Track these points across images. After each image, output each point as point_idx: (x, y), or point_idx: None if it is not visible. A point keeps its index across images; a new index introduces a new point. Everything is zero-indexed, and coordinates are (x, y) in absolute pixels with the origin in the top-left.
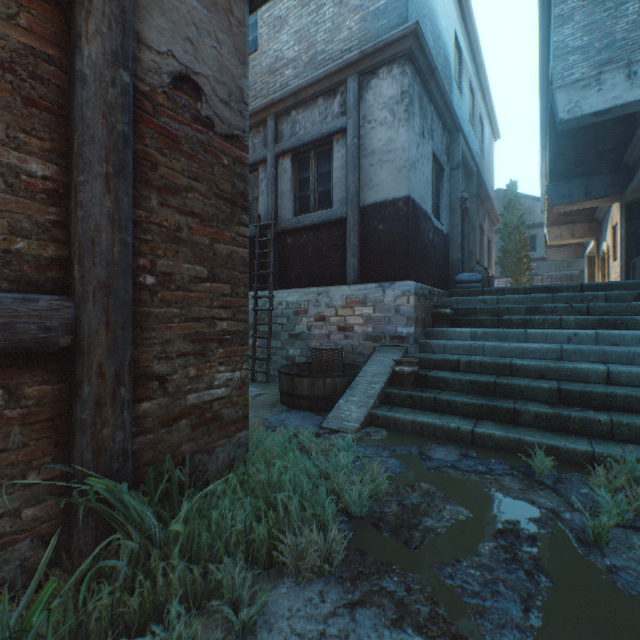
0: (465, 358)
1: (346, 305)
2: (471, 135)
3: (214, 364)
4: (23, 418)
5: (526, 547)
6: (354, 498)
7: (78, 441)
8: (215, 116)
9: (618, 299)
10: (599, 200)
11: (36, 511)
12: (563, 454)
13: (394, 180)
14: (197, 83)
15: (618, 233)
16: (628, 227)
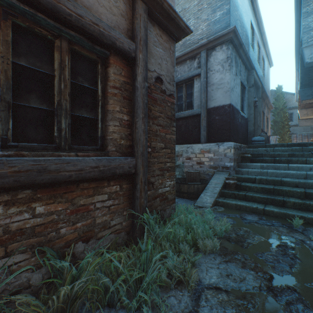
0: (258, 177)
1: (200, 152)
2: (258, 68)
3: (165, 178)
4: (123, 194)
5: (290, 250)
6: (218, 230)
7: (136, 202)
8: (166, 88)
9: None
10: None
11: (125, 223)
12: (306, 220)
13: (223, 97)
14: (161, 78)
15: None
16: None
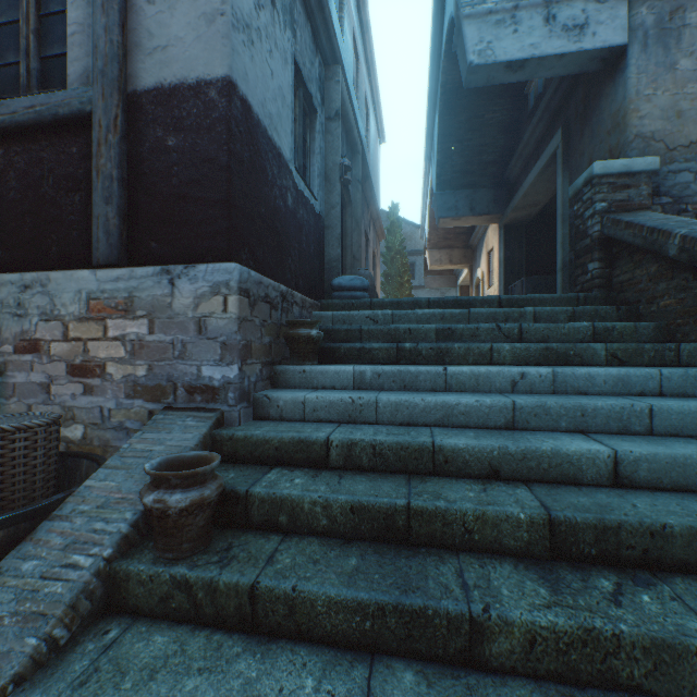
0: (342, 437)
1: (88, 314)
2: (356, 106)
3: None
4: None
5: None
6: None
7: None
8: None
9: (550, 319)
10: (482, 217)
11: None
12: None
13: (200, 39)
14: None
15: (495, 257)
16: (507, 250)
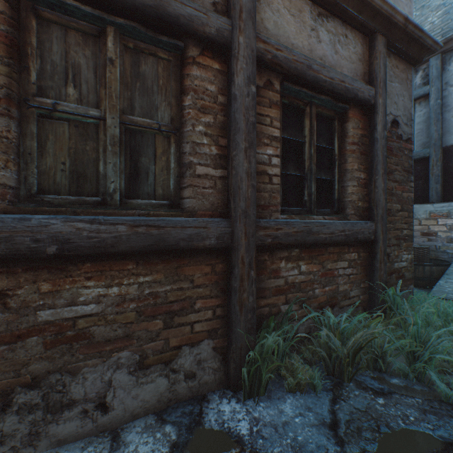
0: None
1: (429, 218)
2: None
3: (401, 250)
4: (359, 264)
5: None
6: None
7: (375, 275)
8: (402, 132)
9: None
10: None
11: (362, 297)
12: None
13: None
14: (396, 121)
15: None
16: None
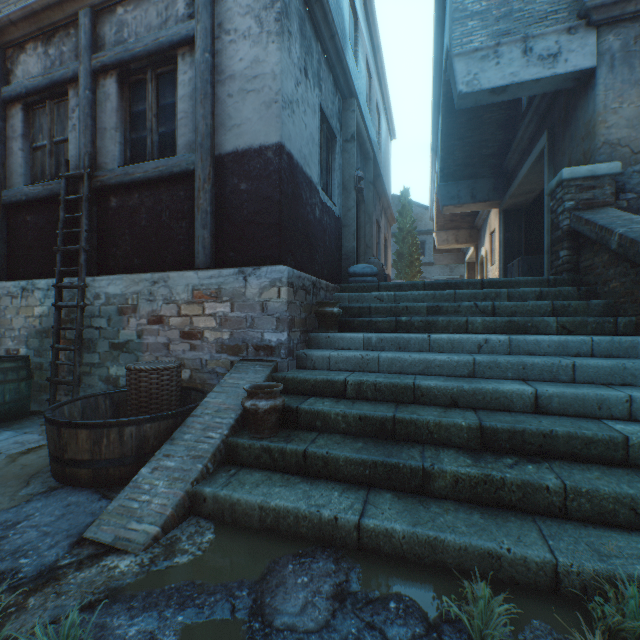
0: (354, 378)
1: (193, 300)
2: (368, 118)
3: None
4: None
5: None
6: None
7: None
8: None
9: (521, 297)
10: (483, 204)
11: None
12: (507, 567)
13: (262, 119)
14: None
15: (496, 238)
16: (506, 232)
